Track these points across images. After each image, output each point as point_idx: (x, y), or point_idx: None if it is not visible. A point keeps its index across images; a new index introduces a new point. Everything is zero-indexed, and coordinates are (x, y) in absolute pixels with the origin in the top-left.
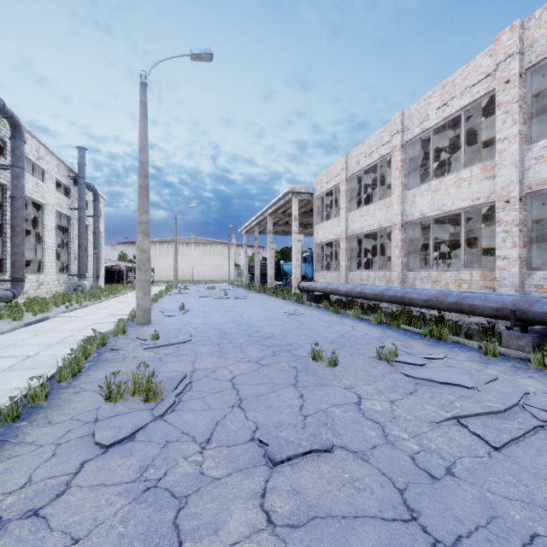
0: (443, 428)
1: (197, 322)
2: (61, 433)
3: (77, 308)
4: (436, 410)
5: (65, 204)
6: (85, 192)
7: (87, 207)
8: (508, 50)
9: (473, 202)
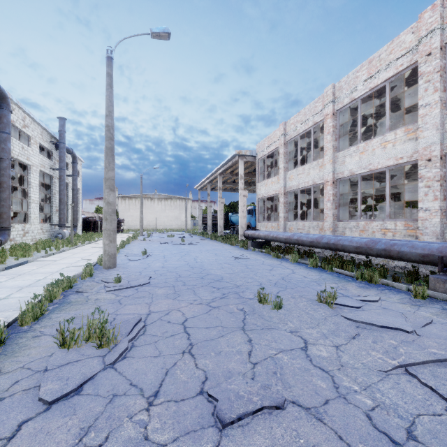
0: (392, 378)
1: (156, 266)
2: (7, 385)
3: (55, 253)
4: (382, 357)
5: (48, 165)
6: (64, 155)
7: (67, 168)
8: (429, 27)
9: (397, 161)
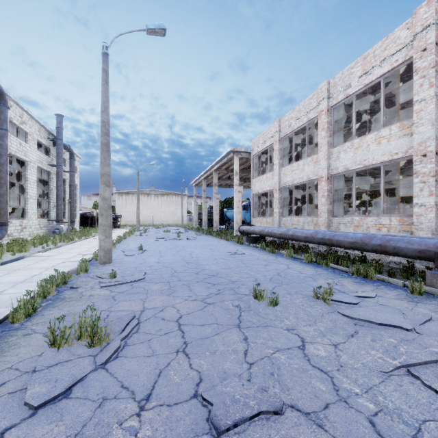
0: (394, 380)
1: (152, 261)
2: None
3: (51, 249)
4: (382, 356)
5: (45, 161)
6: (62, 152)
7: (65, 164)
8: (425, 22)
9: (391, 157)
